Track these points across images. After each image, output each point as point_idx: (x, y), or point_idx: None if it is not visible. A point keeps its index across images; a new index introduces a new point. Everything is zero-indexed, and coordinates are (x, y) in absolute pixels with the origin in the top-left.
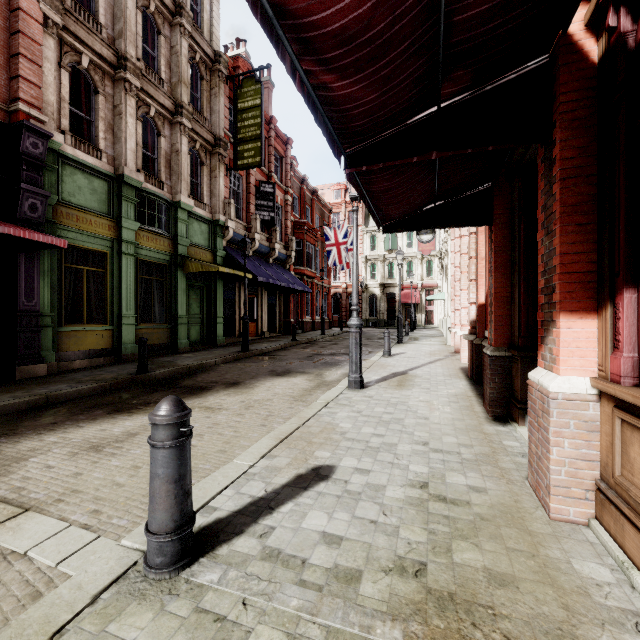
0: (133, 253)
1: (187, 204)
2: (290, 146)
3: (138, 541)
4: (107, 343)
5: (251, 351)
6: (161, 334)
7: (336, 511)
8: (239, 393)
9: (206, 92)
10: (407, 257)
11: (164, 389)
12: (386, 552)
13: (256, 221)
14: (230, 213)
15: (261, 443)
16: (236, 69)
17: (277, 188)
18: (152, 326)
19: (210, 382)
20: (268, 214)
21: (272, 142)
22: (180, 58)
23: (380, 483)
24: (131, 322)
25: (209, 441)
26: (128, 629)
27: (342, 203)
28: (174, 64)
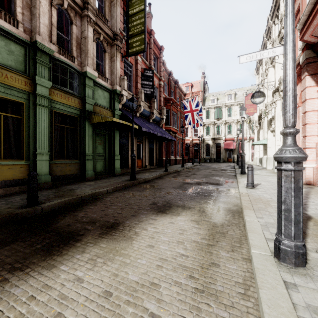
0: (47, 105)
1: (92, 74)
2: (162, 51)
3: None
4: (24, 174)
5: (137, 180)
6: (72, 167)
7: None
8: (110, 255)
9: (108, 3)
10: (228, 122)
11: (27, 236)
12: None
13: (141, 93)
14: (124, 85)
15: None
16: None
17: (154, 76)
18: (65, 161)
19: (87, 222)
20: (149, 90)
21: (151, 46)
22: None
23: None
24: (45, 158)
25: None
26: None
27: (190, 93)
28: None
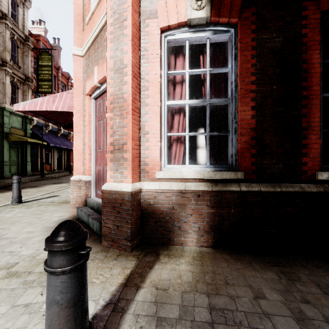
0: None
1: (9, 108)
2: (70, 80)
3: (9, 203)
4: None
5: (45, 177)
6: None
7: (55, 198)
8: (37, 188)
9: (20, 54)
10: None
11: (2, 189)
12: (62, 200)
13: None
14: None
15: (41, 194)
16: (38, 40)
17: None
18: None
19: (24, 187)
20: None
21: (59, 78)
22: (5, 39)
23: (69, 196)
24: None
25: (24, 196)
26: (11, 207)
27: None
28: (1, 41)
